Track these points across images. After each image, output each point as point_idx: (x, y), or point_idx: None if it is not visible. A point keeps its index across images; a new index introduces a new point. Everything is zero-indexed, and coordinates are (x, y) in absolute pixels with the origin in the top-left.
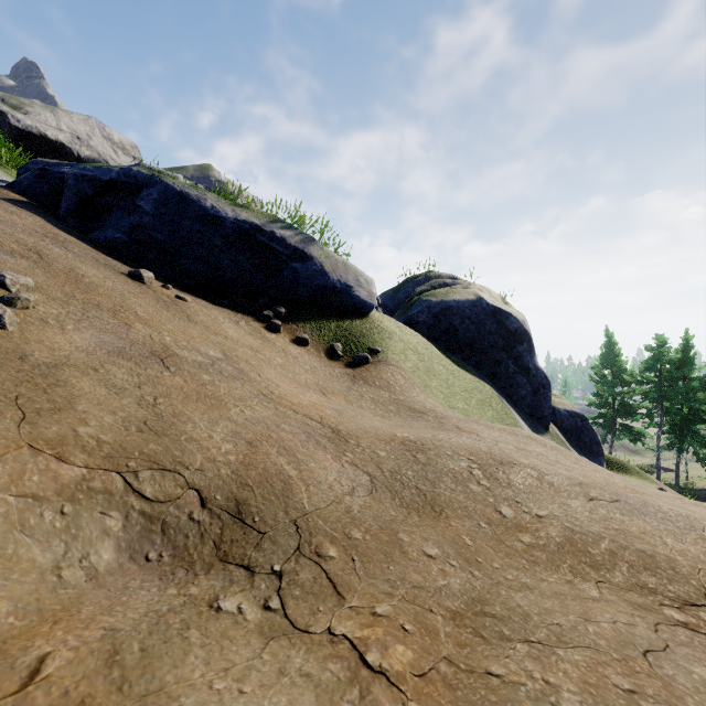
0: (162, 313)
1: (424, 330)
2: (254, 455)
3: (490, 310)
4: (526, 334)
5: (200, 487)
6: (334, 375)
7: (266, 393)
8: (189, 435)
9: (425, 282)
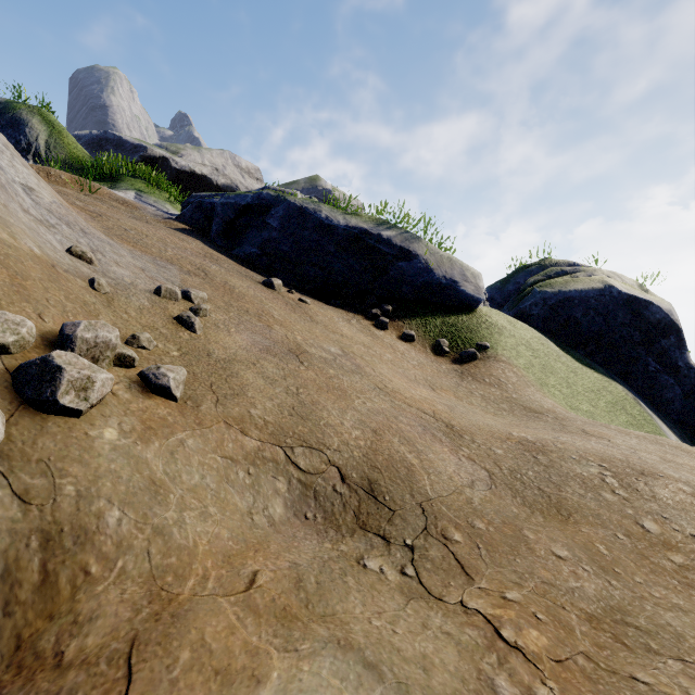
0: (291, 315)
1: (537, 324)
2: (379, 442)
3: (622, 299)
4: (674, 326)
5: (339, 465)
6: (441, 371)
7: (381, 387)
8: (325, 420)
9: (538, 272)
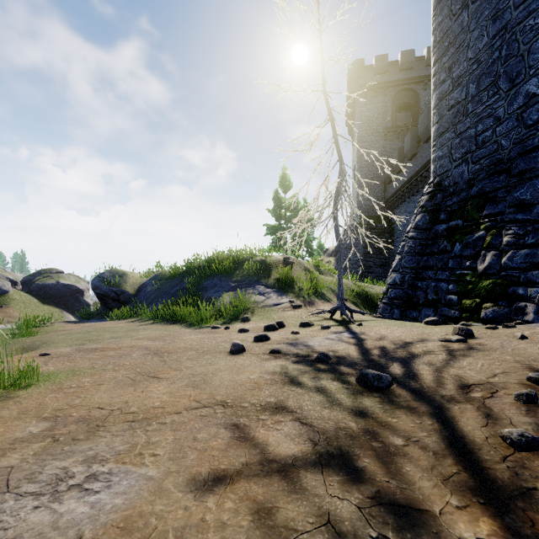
0: None
1: (35, 293)
2: None
3: (63, 285)
4: (81, 290)
5: None
6: None
7: None
8: None
9: (44, 273)
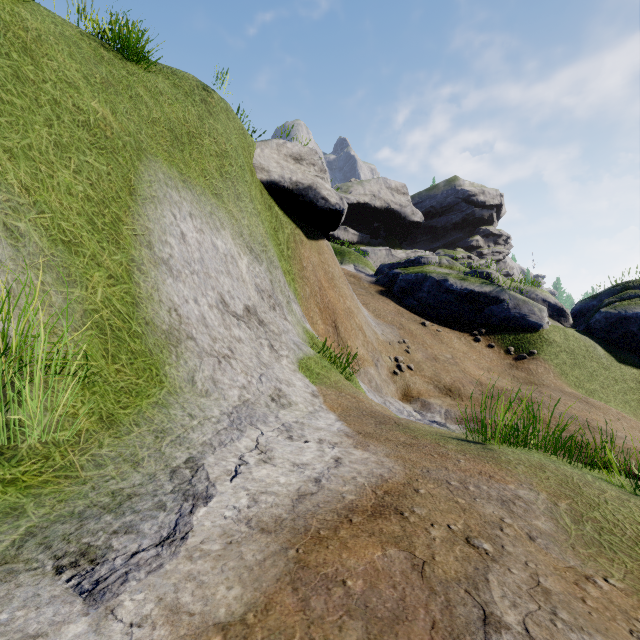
0: (433, 342)
1: (600, 334)
2: (454, 383)
3: None
4: None
5: (443, 385)
6: (502, 364)
7: (463, 370)
8: (442, 377)
9: (621, 292)
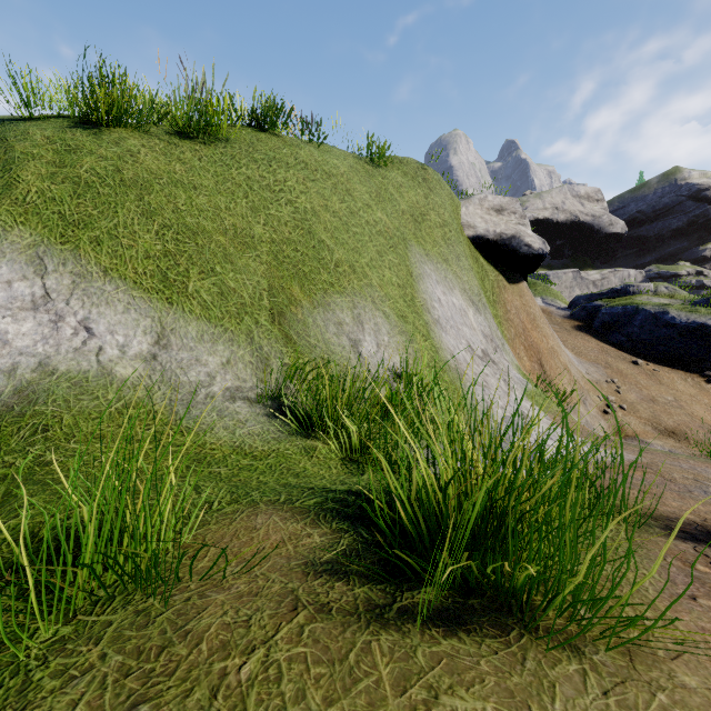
0: (649, 382)
1: None
2: (678, 426)
3: None
4: None
5: (664, 428)
6: None
7: (690, 414)
8: (662, 420)
9: None
